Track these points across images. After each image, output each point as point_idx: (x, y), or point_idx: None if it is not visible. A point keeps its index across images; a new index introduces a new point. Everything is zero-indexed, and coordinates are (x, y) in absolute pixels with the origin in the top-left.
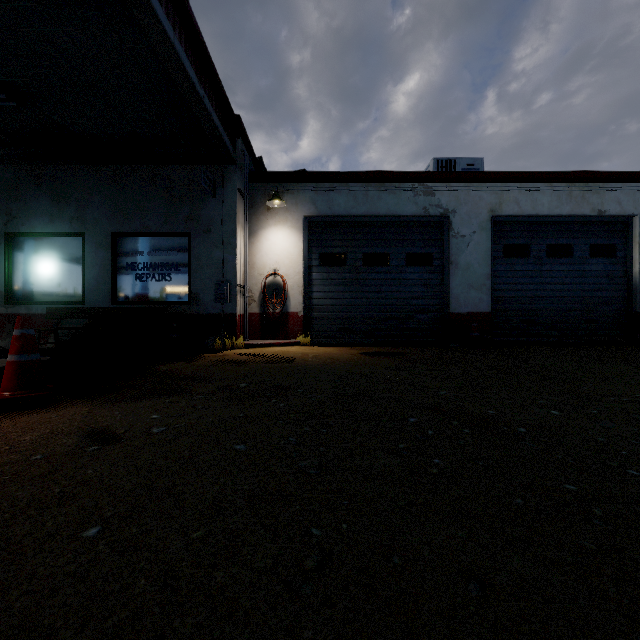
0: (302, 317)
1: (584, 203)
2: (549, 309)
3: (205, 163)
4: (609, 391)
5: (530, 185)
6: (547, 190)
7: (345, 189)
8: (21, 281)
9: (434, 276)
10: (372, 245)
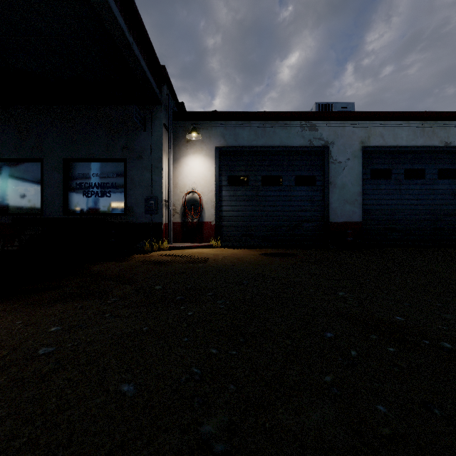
0: (214, 225)
1: (434, 136)
2: (406, 219)
3: (137, 104)
4: None
5: (392, 122)
6: (405, 126)
7: (248, 126)
8: None
9: (317, 193)
10: (269, 169)
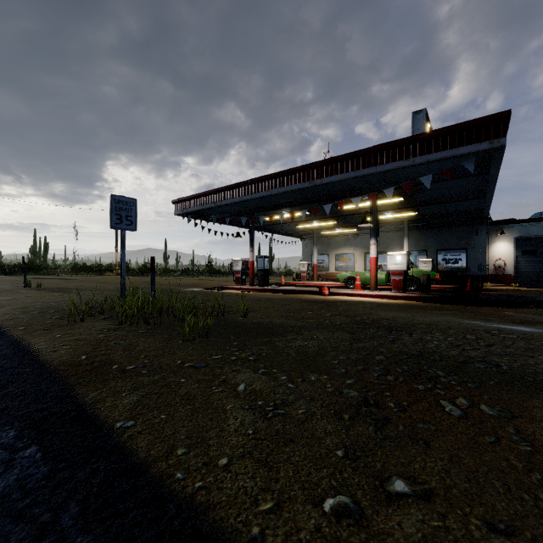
0: (513, 276)
1: None
2: None
3: (473, 225)
4: None
5: None
6: None
7: (536, 225)
8: None
9: None
10: None
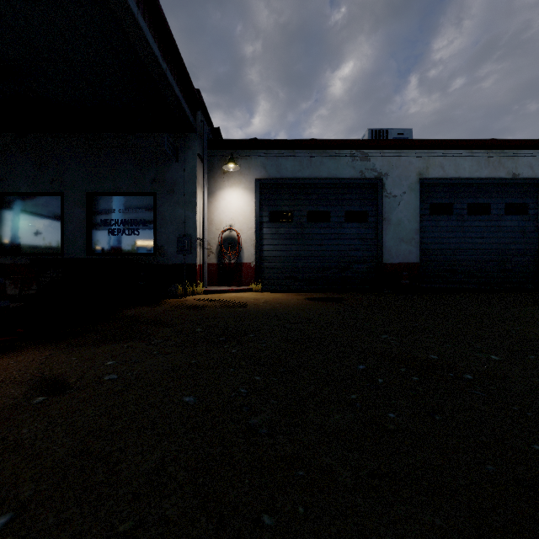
0: (254, 267)
1: (500, 167)
2: (470, 260)
3: (169, 132)
4: (537, 335)
5: (453, 151)
6: (468, 156)
7: (292, 155)
8: (8, 235)
9: (369, 231)
10: (315, 204)
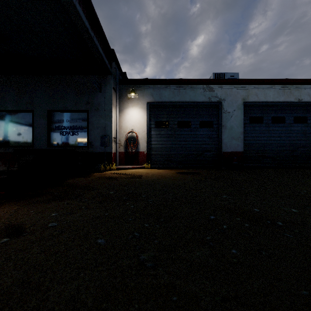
0: (146, 154)
1: (291, 95)
2: (273, 150)
3: (96, 74)
4: None
5: (263, 86)
6: (272, 88)
7: (168, 88)
8: (0, 135)
9: (214, 133)
10: (182, 117)
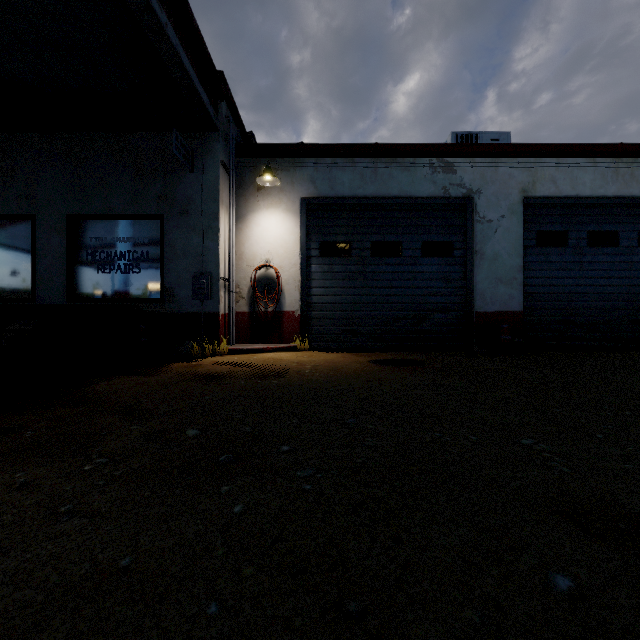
0: (299, 317)
1: (633, 182)
2: (590, 307)
3: (181, 130)
4: None
5: (569, 161)
6: (589, 166)
7: (350, 165)
8: None
9: (455, 268)
10: (382, 232)
